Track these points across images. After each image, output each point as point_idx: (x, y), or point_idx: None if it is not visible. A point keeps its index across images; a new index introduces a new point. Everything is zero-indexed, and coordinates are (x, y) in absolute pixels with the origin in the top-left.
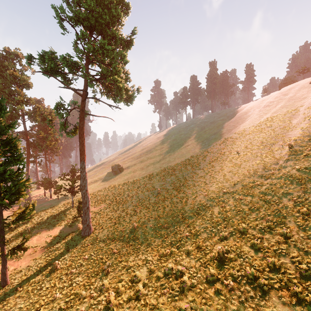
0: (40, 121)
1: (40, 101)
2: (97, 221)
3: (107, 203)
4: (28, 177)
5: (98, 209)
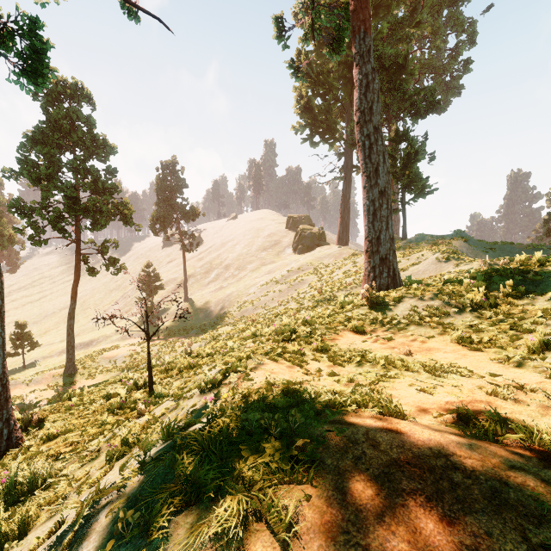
0: None
1: None
2: None
3: None
4: None
5: None
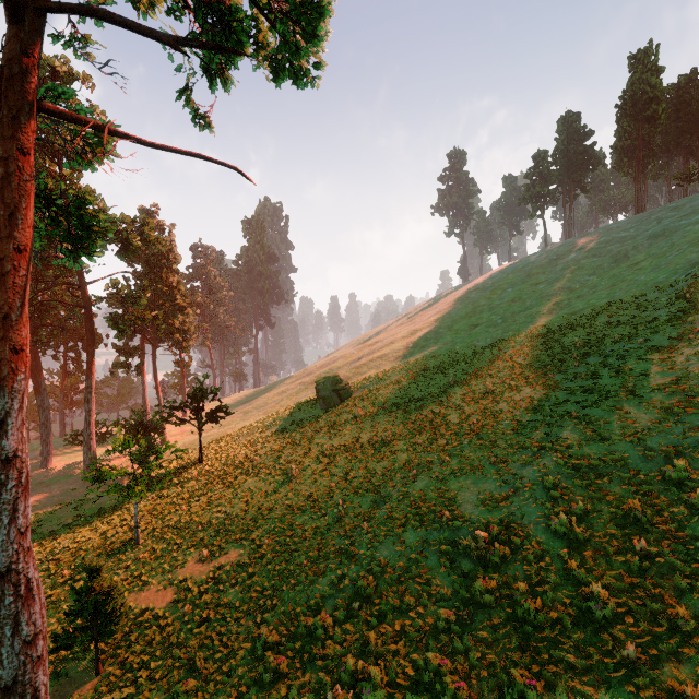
0: (142, 260)
1: (149, 212)
2: (142, 697)
3: (251, 545)
4: (90, 408)
5: (209, 572)
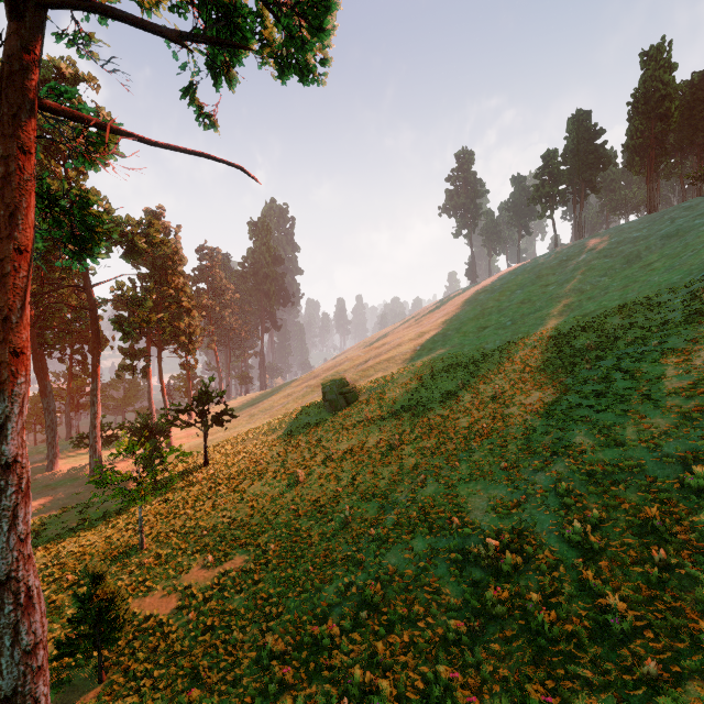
0: (148, 262)
1: (155, 214)
2: None
3: (257, 551)
4: (96, 411)
5: (214, 578)
